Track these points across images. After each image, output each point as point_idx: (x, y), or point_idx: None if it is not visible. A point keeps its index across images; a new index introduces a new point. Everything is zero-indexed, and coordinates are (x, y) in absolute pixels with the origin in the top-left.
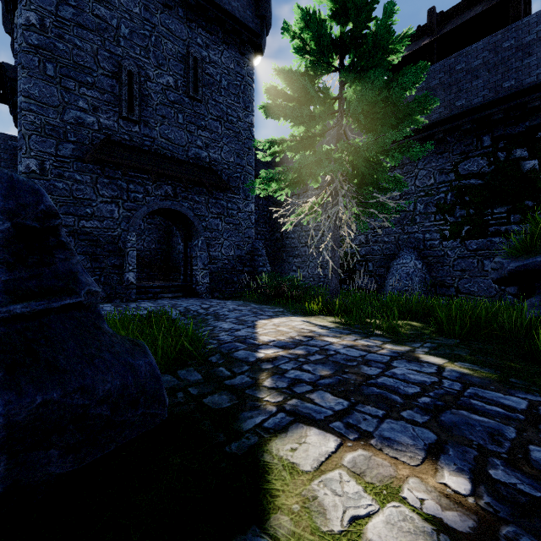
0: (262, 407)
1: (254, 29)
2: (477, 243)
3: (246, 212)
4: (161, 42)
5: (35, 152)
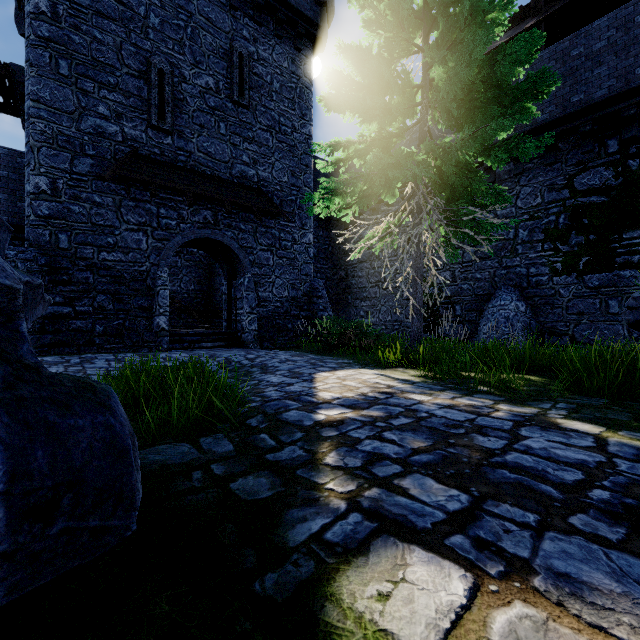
0: (322, 500)
1: (312, 18)
2: (599, 279)
3: (303, 244)
4: (199, 35)
5: (46, 168)
